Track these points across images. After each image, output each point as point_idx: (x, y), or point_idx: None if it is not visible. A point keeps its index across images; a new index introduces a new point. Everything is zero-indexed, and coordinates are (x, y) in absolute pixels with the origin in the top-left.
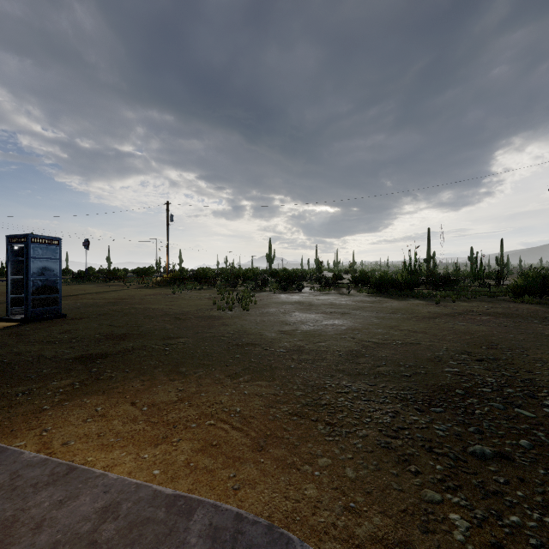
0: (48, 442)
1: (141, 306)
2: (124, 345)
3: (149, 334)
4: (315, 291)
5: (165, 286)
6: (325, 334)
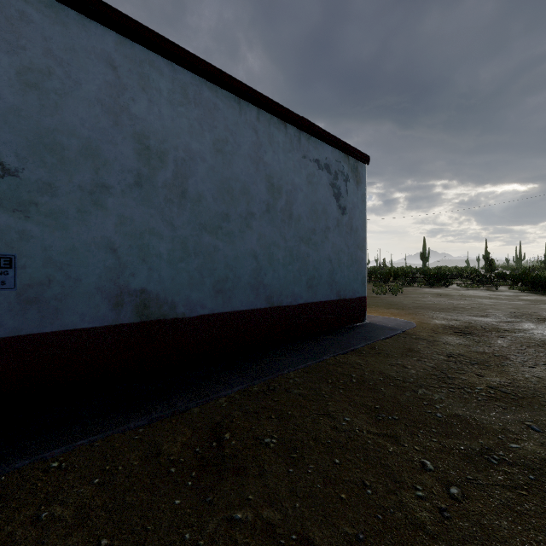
0: None
1: None
2: None
3: None
4: (462, 287)
5: None
6: (439, 304)
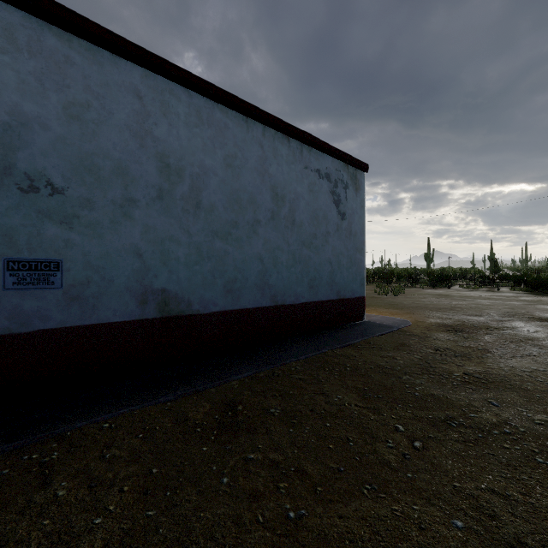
0: None
1: None
2: None
3: None
4: (464, 288)
5: None
6: (437, 304)
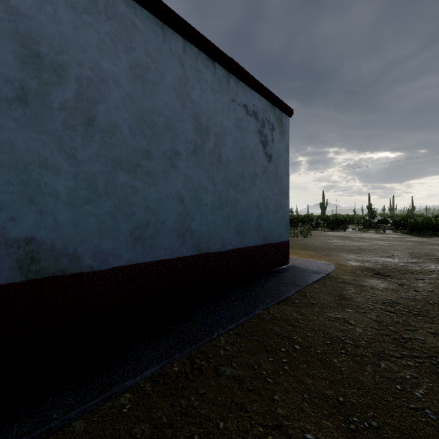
0: None
1: None
2: None
3: None
4: (356, 231)
5: None
6: (345, 246)
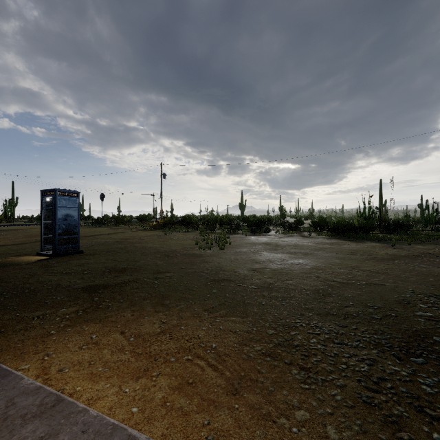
0: (47, 367)
1: (140, 245)
2: (122, 277)
3: (143, 269)
4: (280, 233)
5: (159, 229)
6: (292, 272)
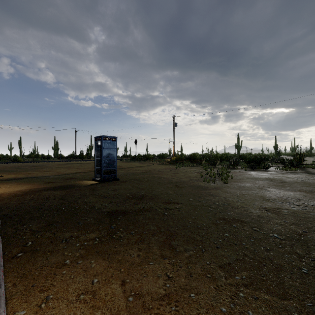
0: None
1: (157, 176)
2: (139, 205)
3: (157, 197)
4: (280, 170)
5: (172, 164)
6: None
